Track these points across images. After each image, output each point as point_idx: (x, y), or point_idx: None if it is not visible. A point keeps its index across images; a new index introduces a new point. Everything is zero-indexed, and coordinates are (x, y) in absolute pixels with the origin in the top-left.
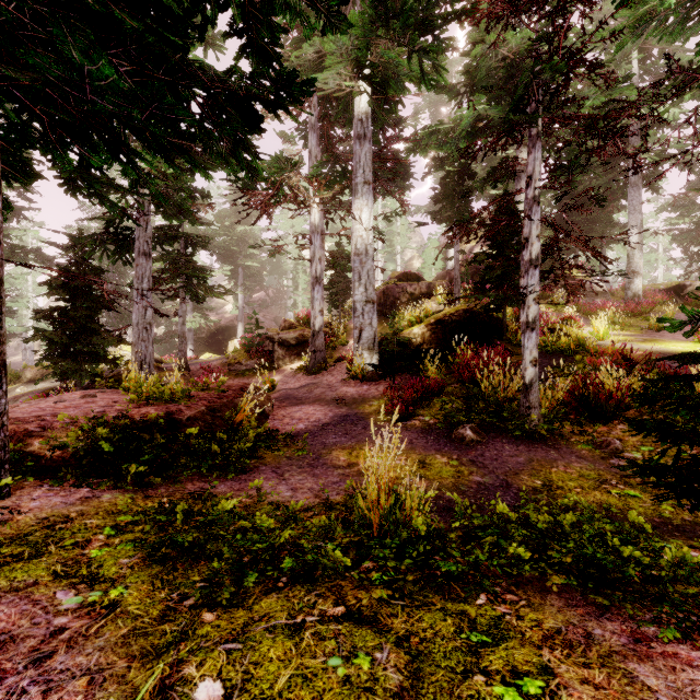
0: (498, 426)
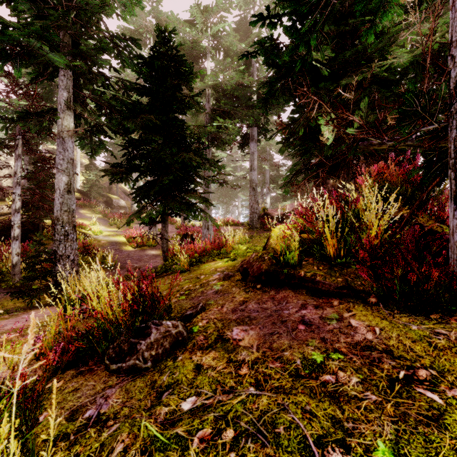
0: (0, 285)
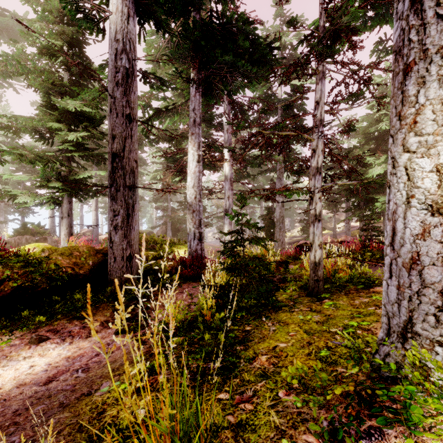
0: None
